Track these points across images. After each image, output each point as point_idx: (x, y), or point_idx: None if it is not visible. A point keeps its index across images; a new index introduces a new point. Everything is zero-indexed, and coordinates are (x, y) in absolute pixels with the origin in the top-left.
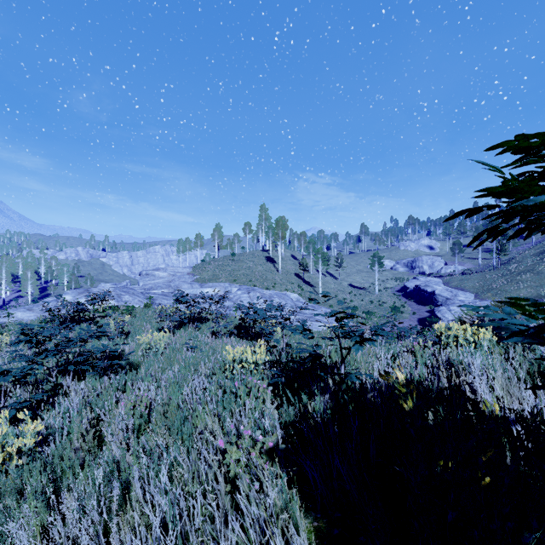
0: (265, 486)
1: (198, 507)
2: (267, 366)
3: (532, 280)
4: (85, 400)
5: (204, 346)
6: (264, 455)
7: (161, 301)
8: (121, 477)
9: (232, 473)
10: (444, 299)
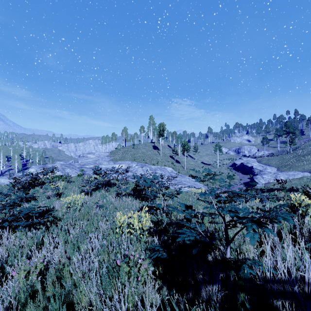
0: None
1: None
2: (151, 230)
3: None
4: (1, 257)
5: (109, 204)
6: None
7: (89, 172)
8: None
9: None
10: (258, 171)
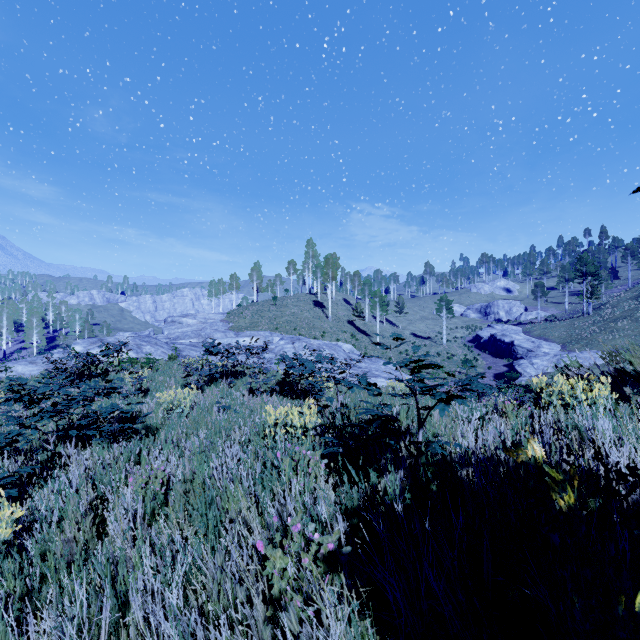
0: (324, 615)
1: (225, 639)
2: (319, 431)
3: (630, 328)
4: (87, 474)
5: (240, 406)
6: (320, 562)
7: (189, 353)
8: (118, 589)
9: (273, 589)
10: (524, 351)
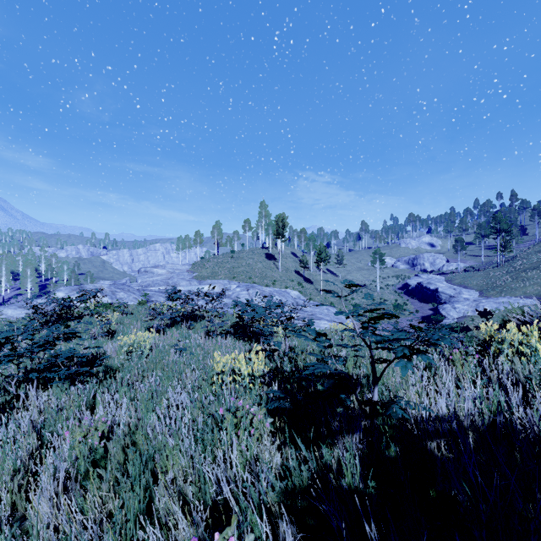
0: None
1: None
2: (266, 379)
3: (539, 277)
4: (35, 421)
5: (196, 347)
6: None
7: (157, 299)
8: None
9: None
10: (447, 296)
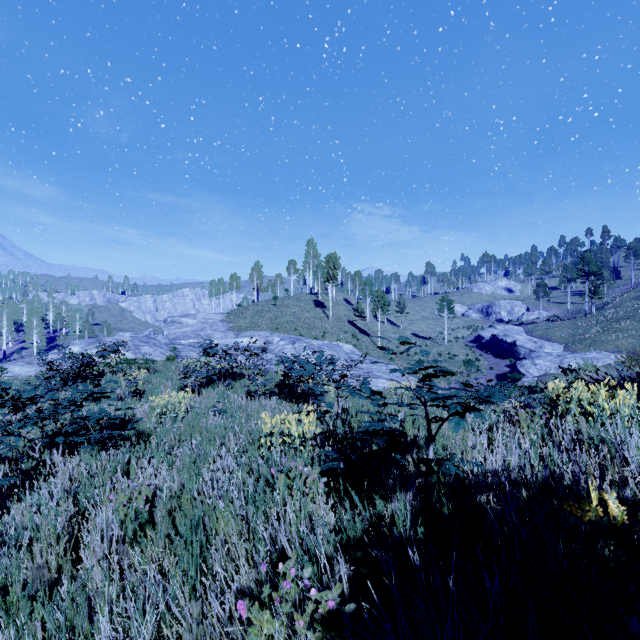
0: None
1: None
2: (318, 441)
3: (633, 328)
4: (69, 487)
5: (237, 409)
6: (317, 625)
7: (188, 354)
8: None
9: None
10: (527, 351)
